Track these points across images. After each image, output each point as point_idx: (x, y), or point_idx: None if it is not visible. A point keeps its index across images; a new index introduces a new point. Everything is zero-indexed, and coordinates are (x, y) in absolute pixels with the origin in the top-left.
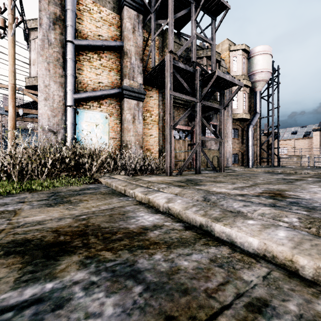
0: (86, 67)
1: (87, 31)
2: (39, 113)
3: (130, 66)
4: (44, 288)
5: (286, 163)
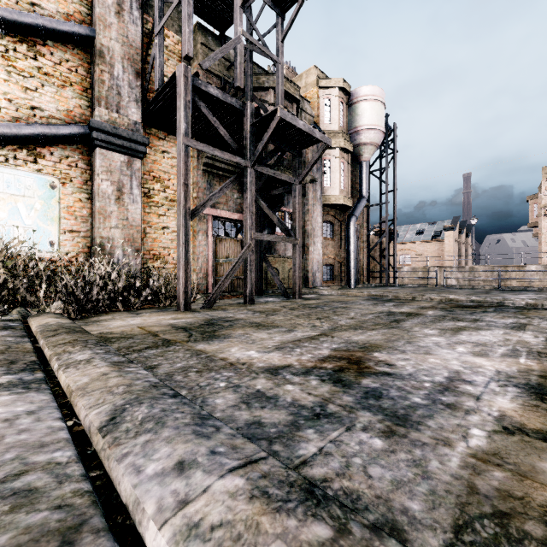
0: None
1: None
2: None
3: (111, 83)
4: None
5: (408, 279)
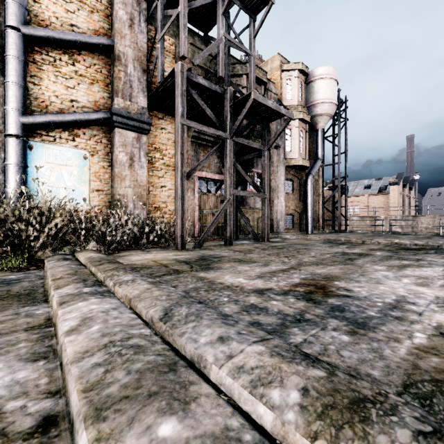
0: (47, 75)
1: (48, 16)
2: None
3: (125, 79)
4: None
5: (357, 226)
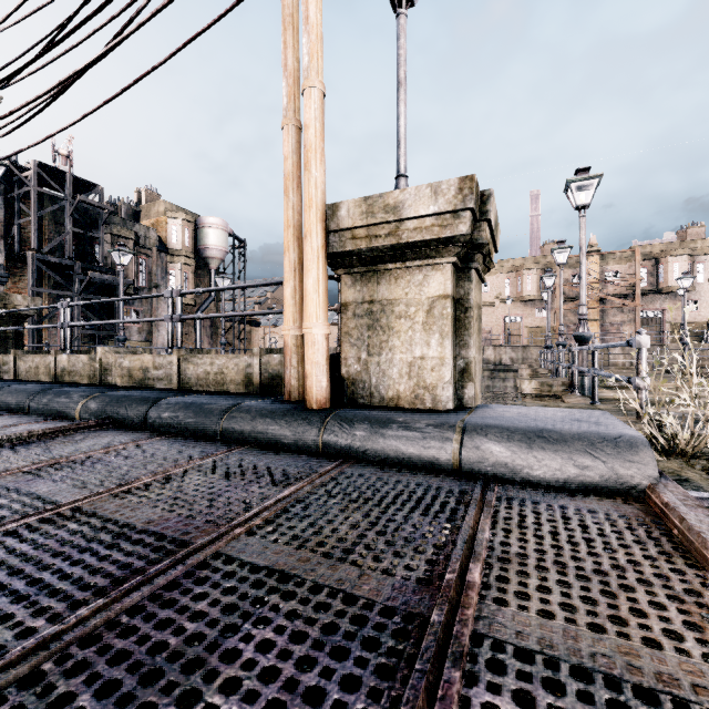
0: None
1: None
2: None
3: None
4: None
5: None
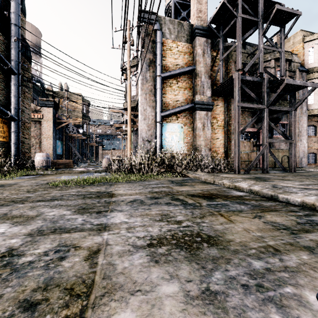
0: (168, 91)
1: (168, 64)
2: (141, 129)
3: (201, 84)
4: (218, 203)
5: None
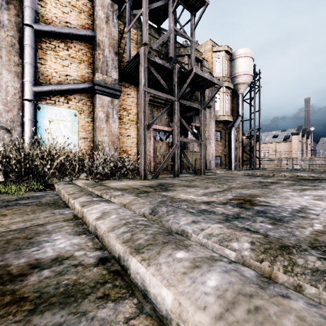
0: (50, 57)
1: (51, 16)
2: None
3: (103, 59)
4: None
5: (267, 165)
